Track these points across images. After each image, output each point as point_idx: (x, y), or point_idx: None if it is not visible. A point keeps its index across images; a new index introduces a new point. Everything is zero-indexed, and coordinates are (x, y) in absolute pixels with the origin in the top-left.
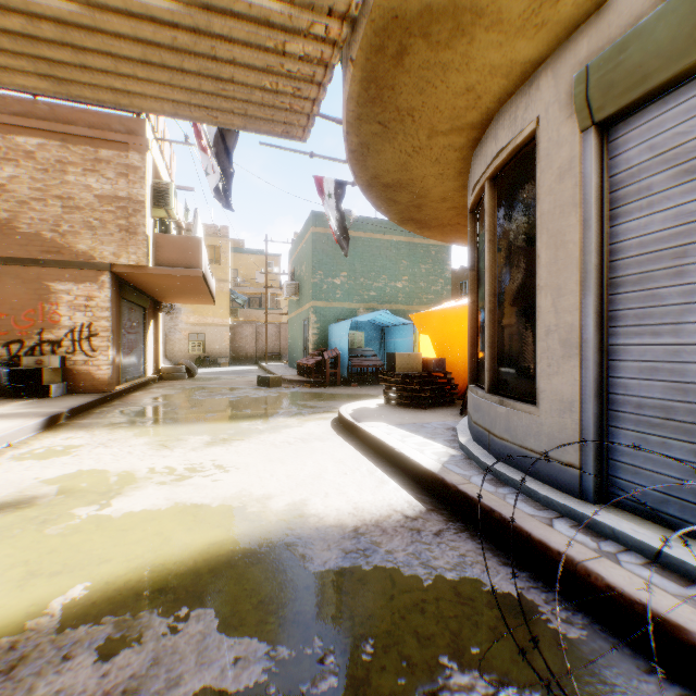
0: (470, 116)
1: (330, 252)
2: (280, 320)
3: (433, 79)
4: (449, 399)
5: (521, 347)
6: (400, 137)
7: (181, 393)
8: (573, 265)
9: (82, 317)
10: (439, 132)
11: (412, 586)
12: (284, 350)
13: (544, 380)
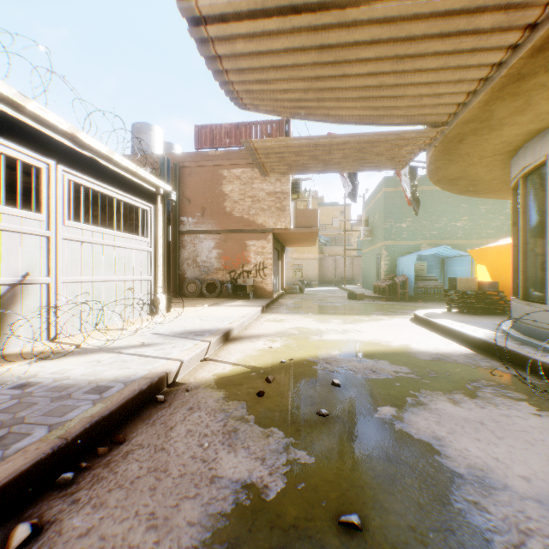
0: (505, 149)
1: (397, 205)
2: (350, 253)
3: (479, 143)
4: (501, 311)
5: (539, 274)
6: (460, 162)
7: (304, 301)
8: None
9: (259, 258)
10: (485, 156)
11: (466, 367)
12: (356, 276)
13: (548, 291)
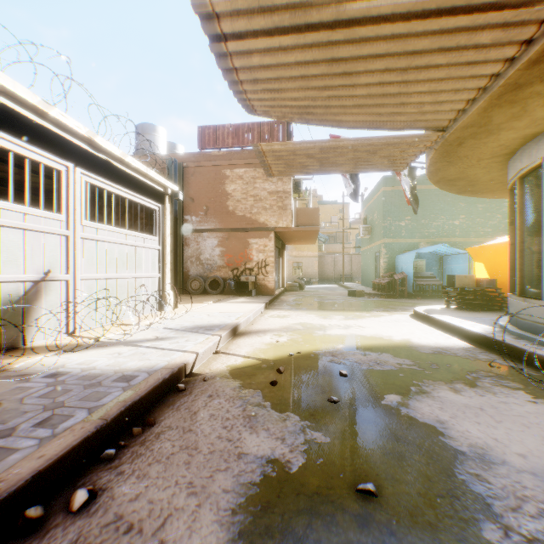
0: (502, 151)
1: (396, 203)
2: (349, 251)
3: (477, 146)
4: (498, 307)
5: (535, 271)
6: (459, 164)
7: (305, 298)
8: None
9: (261, 256)
10: (483, 158)
11: (465, 360)
12: (354, 273)
13: (543, 287)
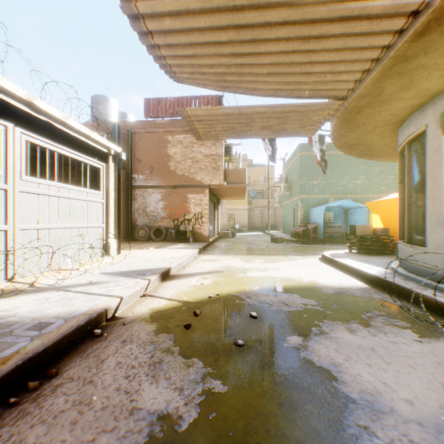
0: (393, 120)
1: (310, 166)
2: (274, 205)
3: (373, 115)
4: (391, 251)
5: (420, 222)
6: (358, 130)
7: (235, 244)
8: (439, 189)
9: (198, 208)
10: (378, 126)
11: (362, 299)
12: (278, 223)
13: (428, 236)
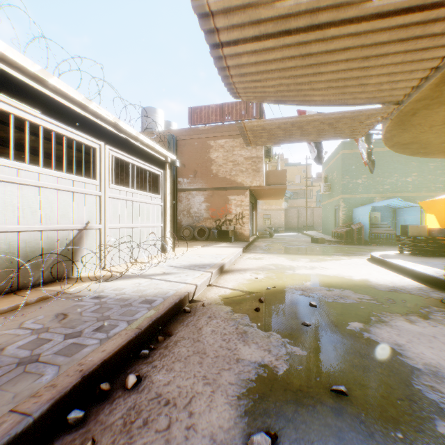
0: None
1: (353, 164)
2: (311, 205)
3: (429, 115)
4: None
5: None
6: (412, 130)
7: (275, 244)
8: None
9: (239, 209)
10: (435, 125)
11: (418, 297)
12: (315, 224)
13: None
